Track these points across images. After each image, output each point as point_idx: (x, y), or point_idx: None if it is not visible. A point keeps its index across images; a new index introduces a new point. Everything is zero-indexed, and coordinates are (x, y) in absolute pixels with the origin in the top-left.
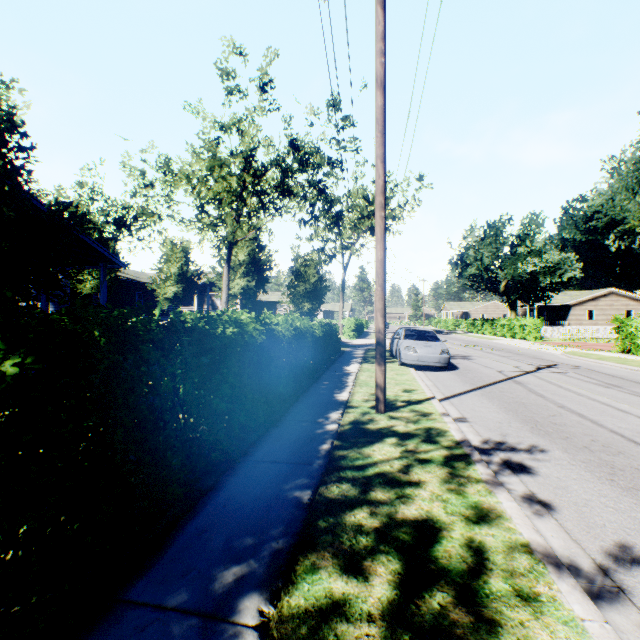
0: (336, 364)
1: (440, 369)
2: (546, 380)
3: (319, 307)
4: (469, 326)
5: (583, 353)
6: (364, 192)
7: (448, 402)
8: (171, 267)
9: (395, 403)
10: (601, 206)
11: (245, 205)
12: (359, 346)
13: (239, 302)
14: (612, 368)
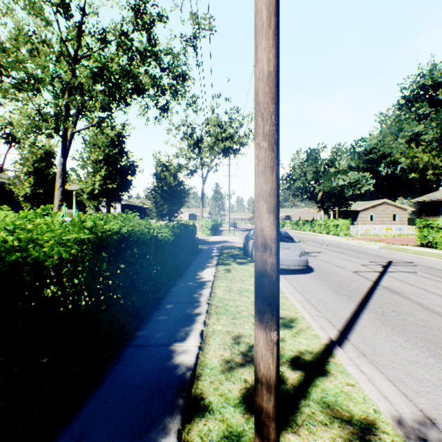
0: (191, 267)
1: (297, 271)
2: (415, 285)
3: (179, 209)
4: (293, 225)
5: (396, 248)
6: (219, 120)
7: (354, 349)
8: (30, 168)
9: (282, 375)
10: (375, 145)
11: (79, 83)
12: (215, 243)
13: (119, 206)
14: (441, 264)
